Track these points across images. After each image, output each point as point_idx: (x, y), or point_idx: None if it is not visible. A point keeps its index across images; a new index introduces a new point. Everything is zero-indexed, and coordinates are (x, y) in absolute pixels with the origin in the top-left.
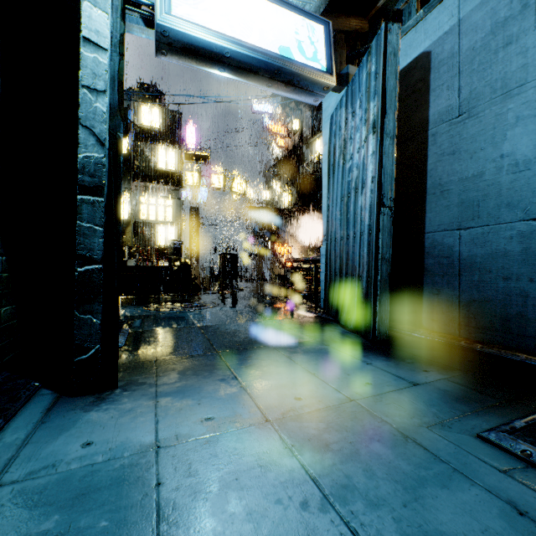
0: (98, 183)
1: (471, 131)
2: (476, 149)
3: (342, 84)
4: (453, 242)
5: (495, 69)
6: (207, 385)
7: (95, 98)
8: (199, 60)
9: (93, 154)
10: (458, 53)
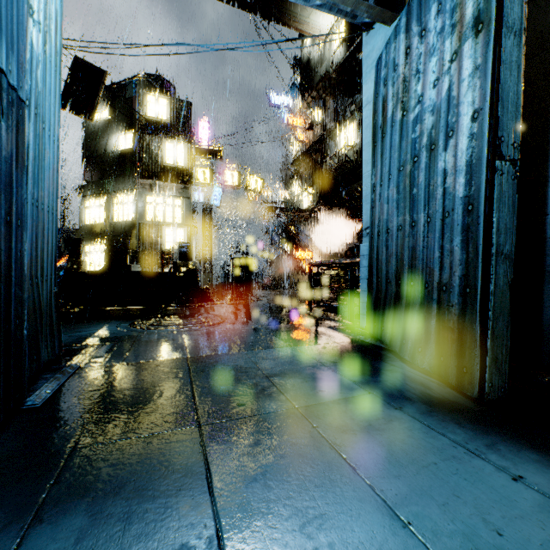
0: None
1: None
2: None
3: (395, 11)
4: None
5: None
6: None
7: None
8: None
9: None
10: None
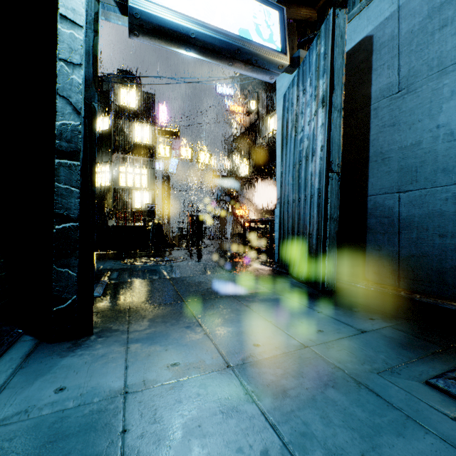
0: (74, 148)
1: (410, 104)
2: (414, 121)
3: (294, 66)
4: (393, 204)
5: (431, 49)
6: (174, 332)
7: (71, 70)
8: (168, 41)
9: (70, 122)
10: (398, 36)
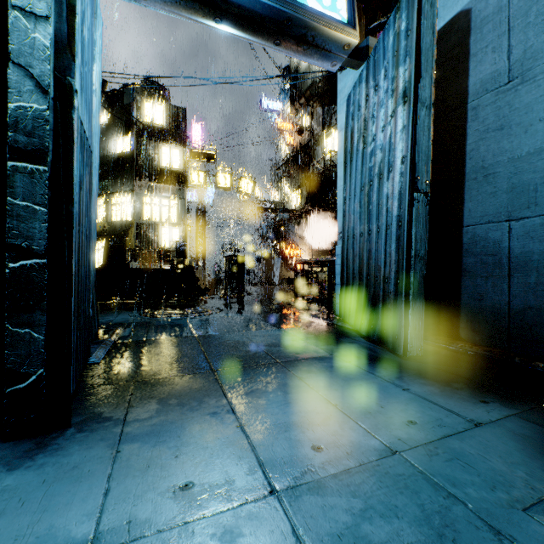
0: (38, 146)
1: (526, 98)
2: (532, 121)
3: (361, 59)
4: (501, 236)
5: None
6: (192, 423)
7: (32, 25)
8: (189, 5)
9: (30, 104)
10: (508, 5)
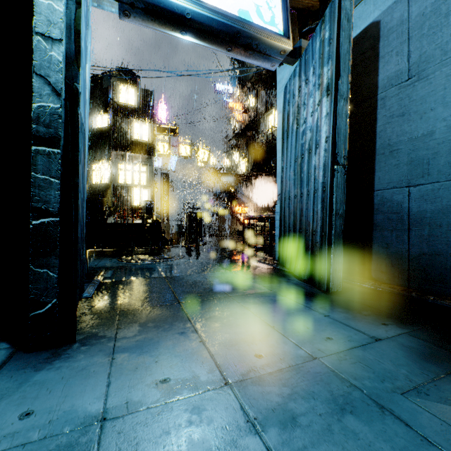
0: (54, 134)
1: (421, 92)
2: (425, 110)
3: (295, 57)
4: (402, 199)
5: (446, 32)
6: (166, 339)
7: (49, 46)
8: (161, 22)
9: (48, 104)
10: (407, 19)
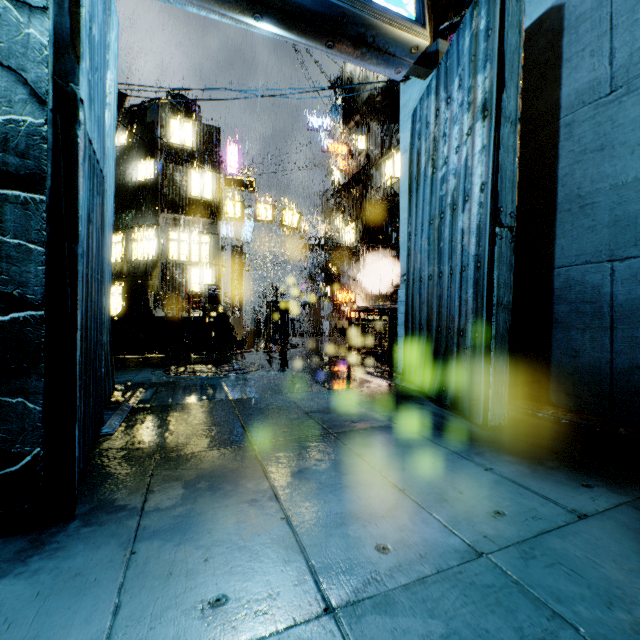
0: (34, 169)
1: (633, 112)
2: None
3: (429, 66)
4: (601, 280)
5: None
6: (226, 514)
7: (25, 18)
8: None
9: (24, 117)
10: None
